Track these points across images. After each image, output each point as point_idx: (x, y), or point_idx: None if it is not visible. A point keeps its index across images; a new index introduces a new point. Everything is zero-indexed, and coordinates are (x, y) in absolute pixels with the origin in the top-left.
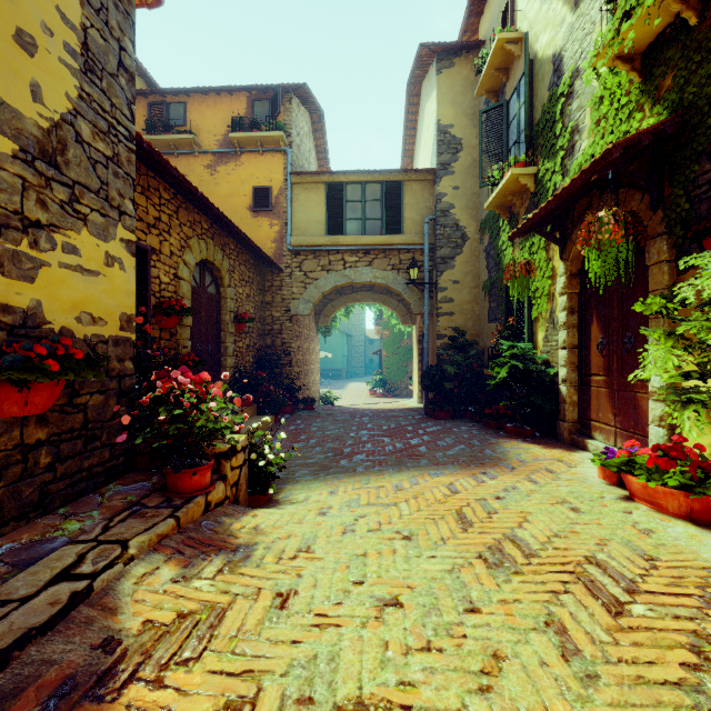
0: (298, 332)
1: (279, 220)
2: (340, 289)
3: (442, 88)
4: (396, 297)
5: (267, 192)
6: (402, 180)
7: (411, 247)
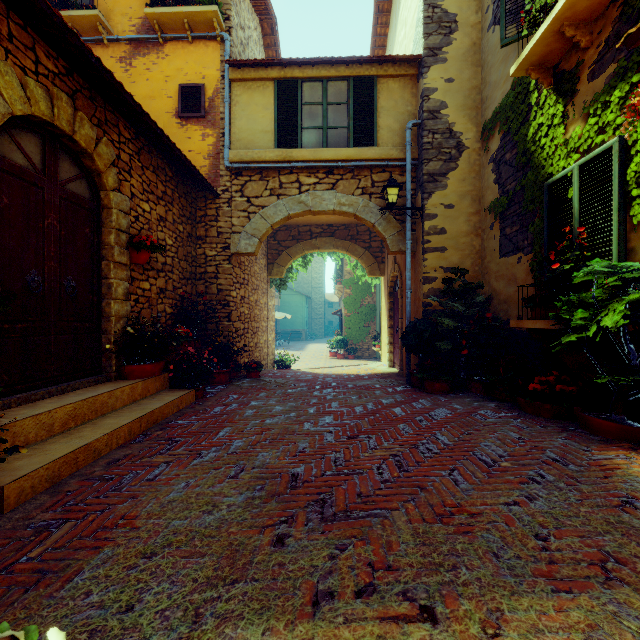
0: (241, 279)
1: (214, 129)
2: (297, 234)
3: None
4: (361, 243)
5: (198, 92)
6: (376, 75)
7: (388, 163)
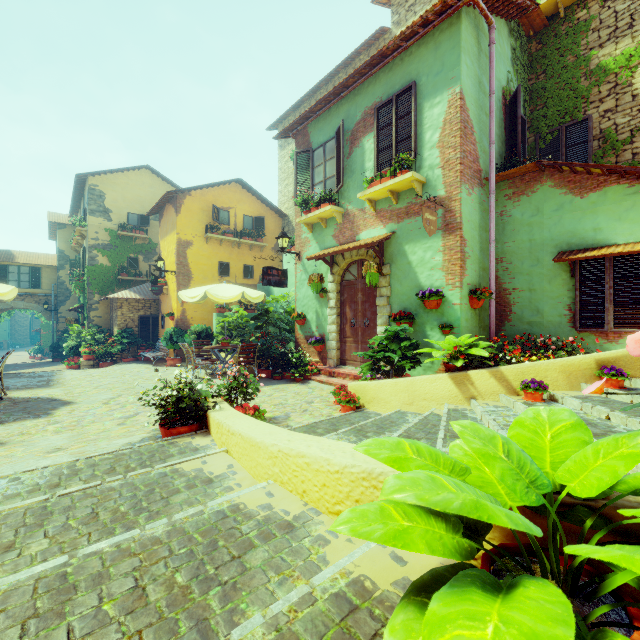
0: None
1: None
2: None
3: (61, 236)
4: None
5: None
6: (41, 267)
7: (46, 295)
